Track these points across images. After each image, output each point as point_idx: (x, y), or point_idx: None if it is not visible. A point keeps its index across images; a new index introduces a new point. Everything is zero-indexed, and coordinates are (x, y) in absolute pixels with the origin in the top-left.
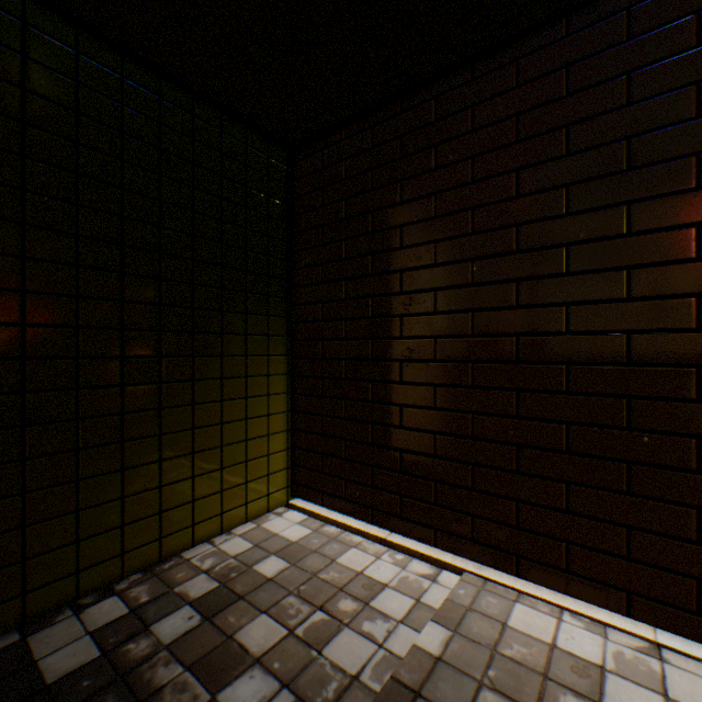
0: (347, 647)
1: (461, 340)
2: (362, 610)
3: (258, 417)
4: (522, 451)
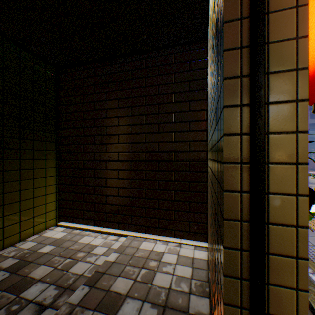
0: (79, 267)
1: (128, 153)
2: (87, 255)
3: (40, 187)
4: (147, 191)
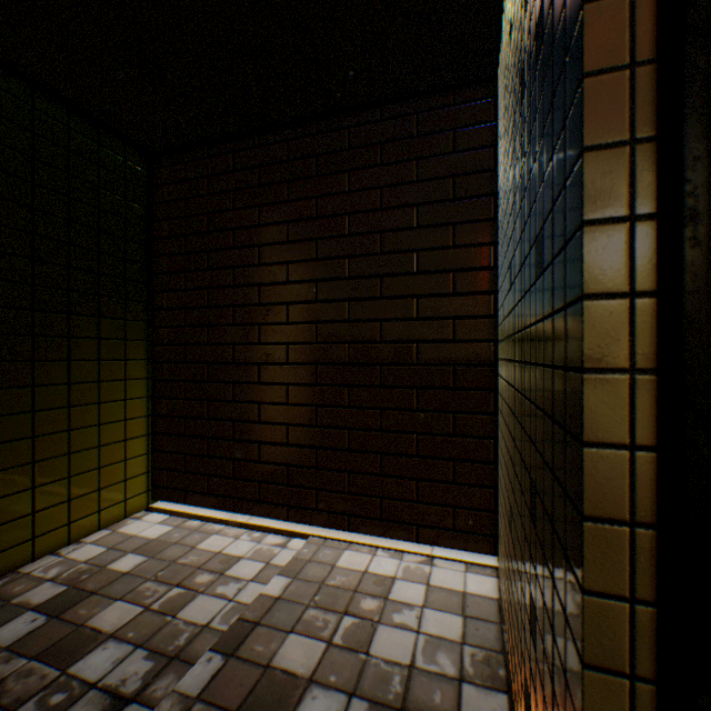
0: (201, 607)
1: (309, 346)
2: (218, 579)
3: (114, 422)
4: (352, 433)
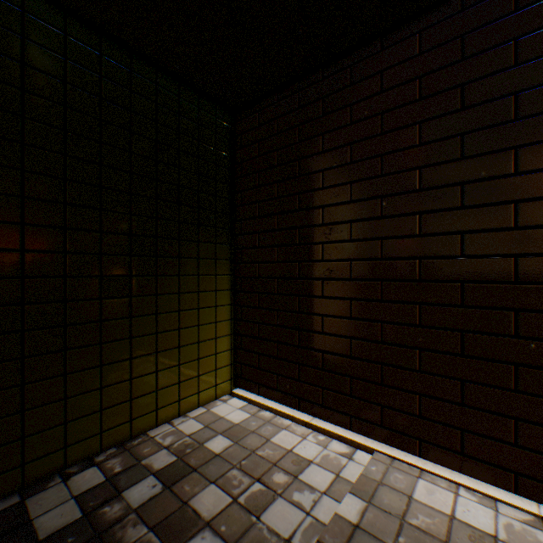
0: (280, 514)
1: (372, 262)
2: (292, 482)
3: (208, 324)
4: (424, 353)
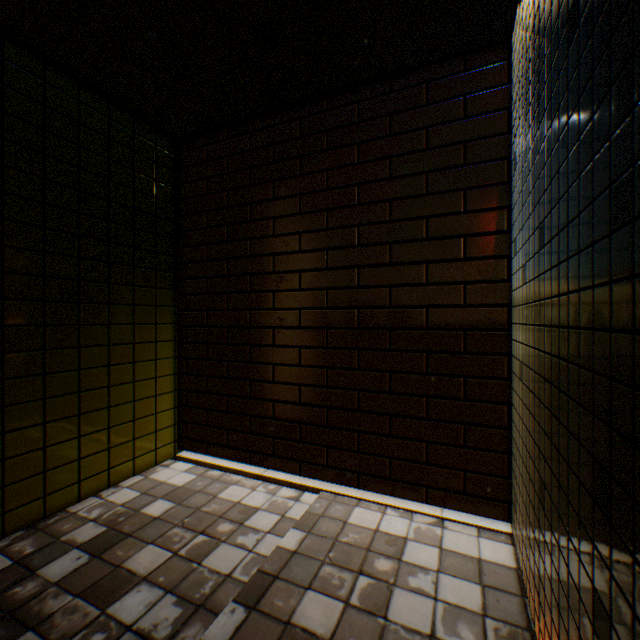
0: (223, 556)
1: (319, 311)
2: (238, 529)
3: (146, 380)
4: (362, 394)
